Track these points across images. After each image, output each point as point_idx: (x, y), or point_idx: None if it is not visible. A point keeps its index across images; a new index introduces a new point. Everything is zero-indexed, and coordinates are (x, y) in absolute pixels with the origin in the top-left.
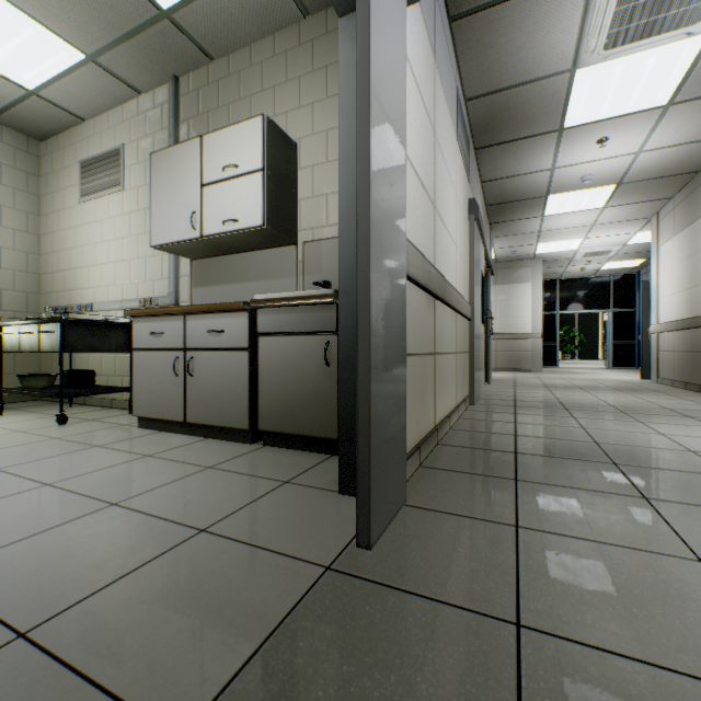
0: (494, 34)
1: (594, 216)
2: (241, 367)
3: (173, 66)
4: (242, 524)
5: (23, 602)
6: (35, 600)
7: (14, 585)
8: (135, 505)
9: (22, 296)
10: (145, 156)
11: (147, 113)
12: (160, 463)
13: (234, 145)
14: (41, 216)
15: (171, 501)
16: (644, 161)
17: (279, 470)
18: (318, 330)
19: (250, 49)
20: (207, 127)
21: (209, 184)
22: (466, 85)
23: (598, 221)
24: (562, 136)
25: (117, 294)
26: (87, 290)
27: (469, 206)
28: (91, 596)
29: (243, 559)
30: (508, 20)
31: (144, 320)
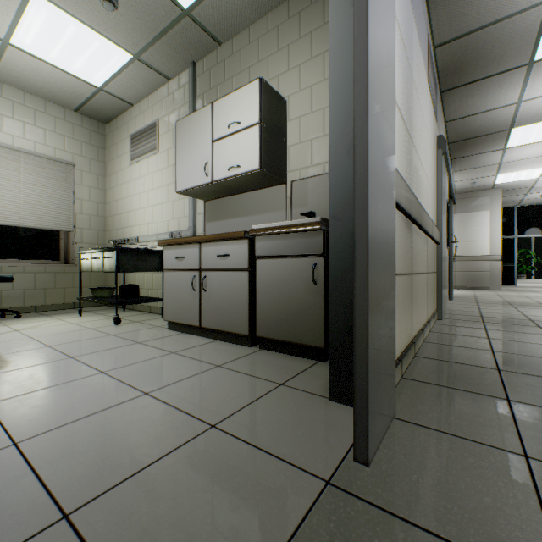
0: None
1: None
2: (242, 284)
3: (192, 54)
4: (246, 423)
5: (71, 481)
6: (80, 480)
7: (68, 462)
8: (161, 396)
9: (95, 233)
10: (172, 125)
11: (174, 93)
12: (181, 360)
13: (237, 106)
14: (106, 176)
15: (188, 394)
16: None
17: (274, 372)
18: (306, 253)
19: (248, 30)
20: (216, 97)
21: (218, 140)
22: (435, 33)
23: None
24: (531, 69)
25: (154, 229)
26: (134, 227)
27: (436, 142)
28: (122, 483)
29: (248, 461)
30: None
31: (171, 248)
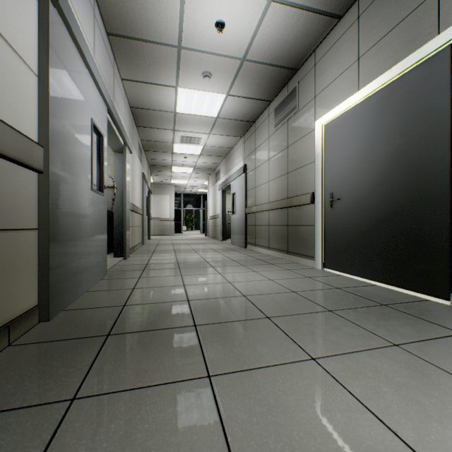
0: (150, 132)
1: (190, 175)
2: None
3: None
4: None
5: None
6: None
7: None
8: None
9: None
10: None
11: None
12: None
13: None
14: None
15: None
16: (199, 164)
17: None
18: None
19: None
20: None
21: None
22: (141, 137)
23: (192, 176)
24: (173, 154)
25: None
26: None
27: (142, 175)
28: None
29: None
30: (154, 131)
31: None
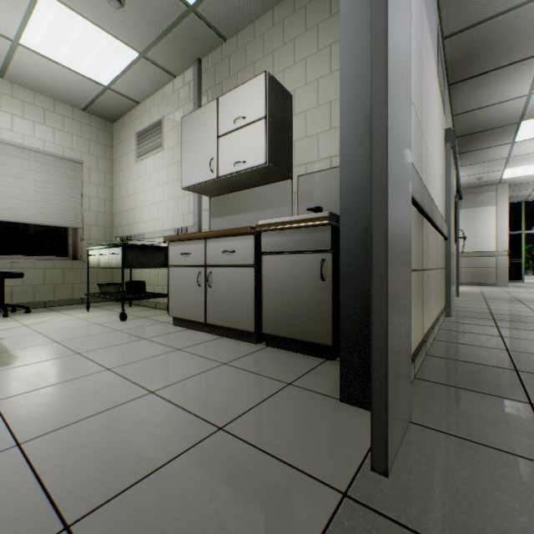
0: None
1: None
2: (248, 280)
3: (197, 51)
4: (254, 425)
5: (74, 487)
6: (83, 487)
7: (71, 466)
8: (167, 395)
9: (102, 229)
10: (178, 122)
11: (179, 90)
12: (187, 357)
13: (242, 101)
14: (113, 174)
15: (194, 393)
16: None
17: (282, 371)
18: (313, 249)
19: (254, 25)
20: (221, 93)
21: (223, 135)
22: (444, 24)
23: None
24: None
25: (160, 225)
26: (140, 224)
27: (445, 135)
28: (126, 490)
29: (258, 468)
30: None
31: (176, 244)
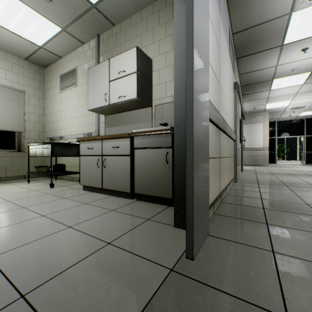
0: None
1: (297, 89)
2: (126, 163)
3: (97, 30)
4: (127, 241)
5: (25, 277)
6: (31, 276)
7: (23, 267)
8: (79, 228)
9: (37, 133)
10: (85, 71)
11: (86, 52)
12: (91, 207)
13: (123, 61)
14: (44, 99)
15: (95, 226)
16: None
17: (144, 213)
18: (162, 146)
19: (130, 18)
20: (112, 56)
21: (112, 80)
22: (233, 26)
23: (299, 91)
24: (282, 48)
25: (74, 131)
26: (62, 130)
27: (234, 86)
28: (56, 276)
29: (128, 261)
30: None
31: (84, 142)
